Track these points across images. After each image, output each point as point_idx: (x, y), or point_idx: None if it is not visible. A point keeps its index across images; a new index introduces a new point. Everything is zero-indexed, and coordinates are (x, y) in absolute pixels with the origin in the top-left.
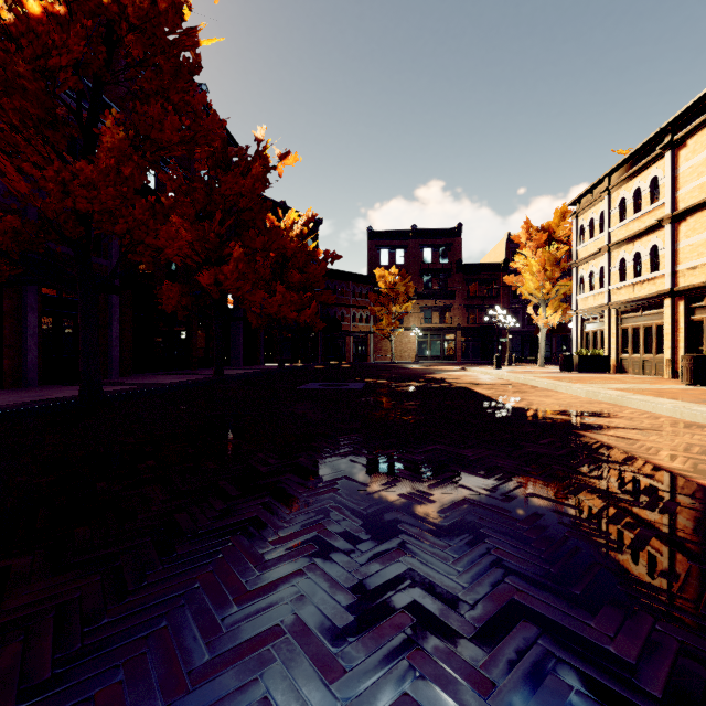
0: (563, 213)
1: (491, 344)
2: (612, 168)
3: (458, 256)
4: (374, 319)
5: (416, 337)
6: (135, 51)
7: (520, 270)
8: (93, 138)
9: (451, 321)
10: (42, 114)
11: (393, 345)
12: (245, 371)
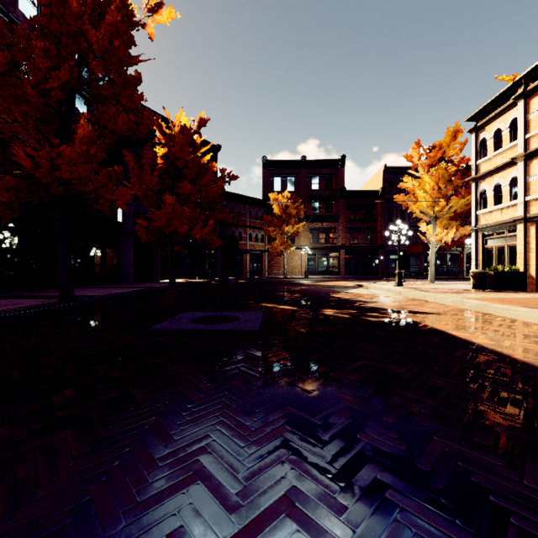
0: (454, 132)
1: (370, 261)
2: (535, 65)
3: (342, 184)
4: (268, 239)
5: (306, 254)
6: None
7: (408, 190)
8: None
9: (336, 241)
10: None
11: (285, 262)
12: (122, 290)
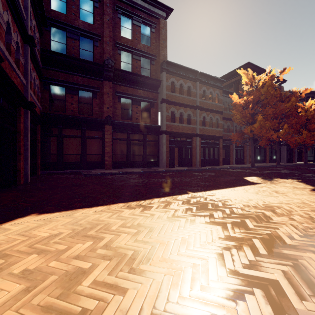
0: None
1: None
2: None
3: None
4: None
5: None
6: (262, 98)
7: None
8: (253, 117)
9: None
10: (248, 119)
11: None
12: (287, 164)
